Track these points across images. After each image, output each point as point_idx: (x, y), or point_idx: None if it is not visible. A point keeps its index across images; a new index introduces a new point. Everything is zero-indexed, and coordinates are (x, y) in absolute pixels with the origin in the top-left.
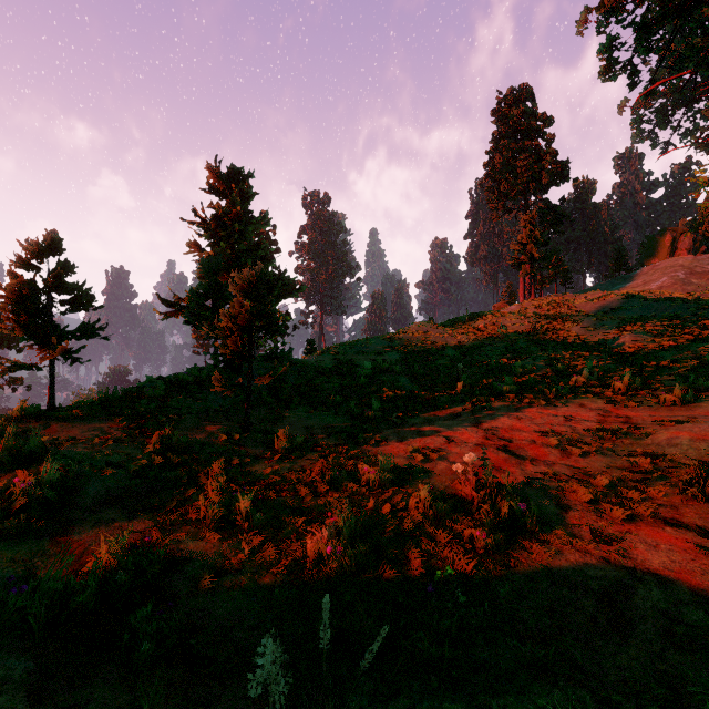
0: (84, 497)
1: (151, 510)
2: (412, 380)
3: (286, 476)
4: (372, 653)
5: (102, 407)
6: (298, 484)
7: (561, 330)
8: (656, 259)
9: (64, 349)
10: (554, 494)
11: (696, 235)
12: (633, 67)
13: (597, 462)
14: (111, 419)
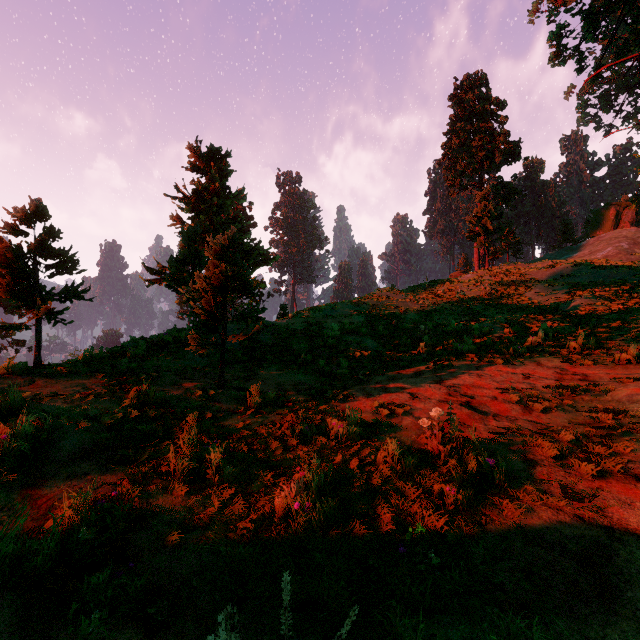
0: (59, 451)
1: (124, 463)
2: (377, 341)
3: (257, 431)
4: (342, 638)
5: (86, 364)
6: (268, 438)
7: (515, 295)
8: (601, 231)
9: (48, 309)
10: (519, 449)
11: (638, 209)
12: (580, 53)
13: (559, 418)
14: (93, 375)
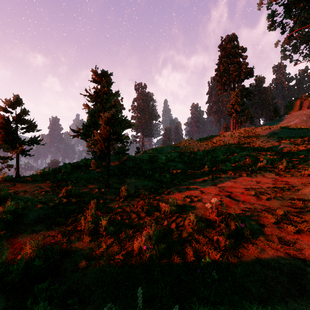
0: (27, 219)
1: (59, 225)
2: (184, 165)
3: (125, 209)
4: None
5: (41, 176)
6: (130, 213)
7: (251, 143)
8: (293, 111)
9: (22, 149)
10: (256, 219)
11: None
12: (283, 24)
13: (275, 203)
14: (45, 182)
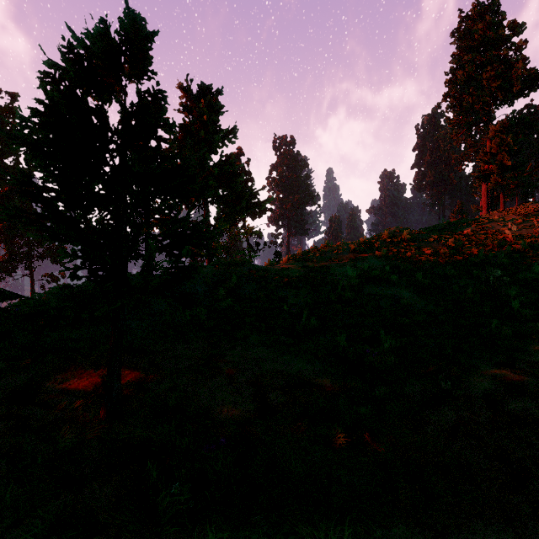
0: None
1: None
2: (419, 294)
3: None
4: None
5: None
6: None
7: None
8: None
9: None
10: None
11: None
12: None
13: None
14: None
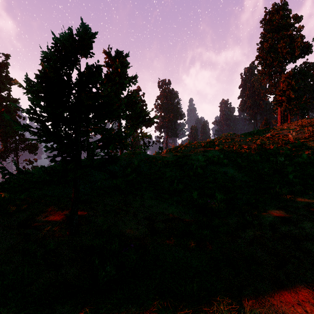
0: None
1: None
2: (239, 170)
3: None
4: None
5: None
6: None
7: None
8: None
9: None
10: None
11: None
12: None
13: None
14: None
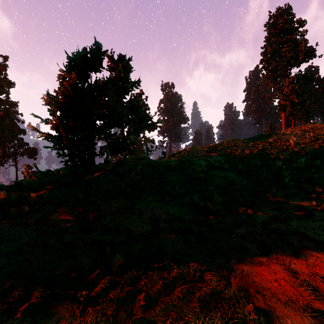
0: None
1: None
2: (239, 175)
3: None
4: None
5: None
6: None
7: None
8: None
9: None
10: None
11: None
12: None
13: None
14: None
